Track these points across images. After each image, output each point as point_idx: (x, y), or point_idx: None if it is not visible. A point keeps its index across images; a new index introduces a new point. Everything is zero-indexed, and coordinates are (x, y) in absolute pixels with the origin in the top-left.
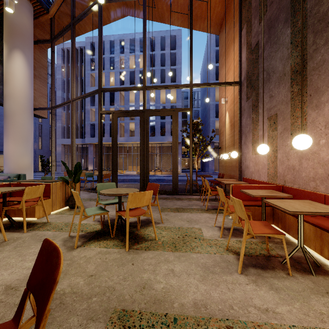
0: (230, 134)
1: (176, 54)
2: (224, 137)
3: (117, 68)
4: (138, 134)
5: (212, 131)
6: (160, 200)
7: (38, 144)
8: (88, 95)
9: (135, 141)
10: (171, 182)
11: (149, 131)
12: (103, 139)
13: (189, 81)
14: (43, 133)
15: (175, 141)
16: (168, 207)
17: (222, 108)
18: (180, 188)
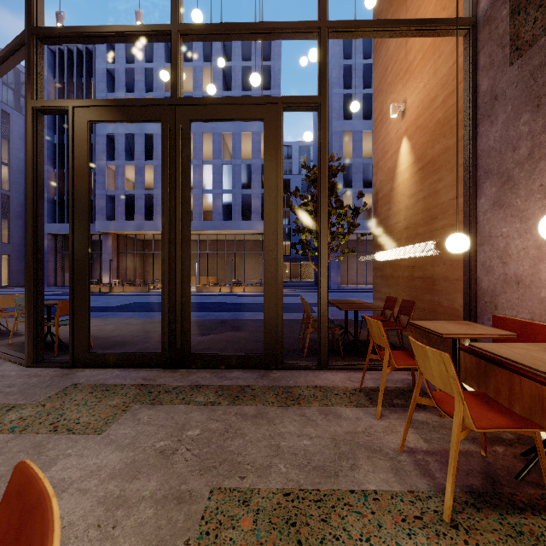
0: (418, 192)
1: (270, 70)
2: (392, 206)
3: (160, 90)
4: (199, 216)
5: (359, 195)
6: (219, 410)
7: (0, 232)
8: (6, 61)
9: (194, 228)
10: (262, 311)
11: (220, 210)
12: (132, 224)
13: (319, 14)
14: (13, 212)
15: (274, 199)
16: (246, 484)
17: (386, 136)
18: (284, 337)
